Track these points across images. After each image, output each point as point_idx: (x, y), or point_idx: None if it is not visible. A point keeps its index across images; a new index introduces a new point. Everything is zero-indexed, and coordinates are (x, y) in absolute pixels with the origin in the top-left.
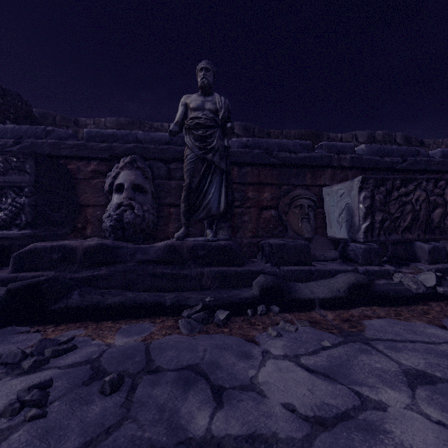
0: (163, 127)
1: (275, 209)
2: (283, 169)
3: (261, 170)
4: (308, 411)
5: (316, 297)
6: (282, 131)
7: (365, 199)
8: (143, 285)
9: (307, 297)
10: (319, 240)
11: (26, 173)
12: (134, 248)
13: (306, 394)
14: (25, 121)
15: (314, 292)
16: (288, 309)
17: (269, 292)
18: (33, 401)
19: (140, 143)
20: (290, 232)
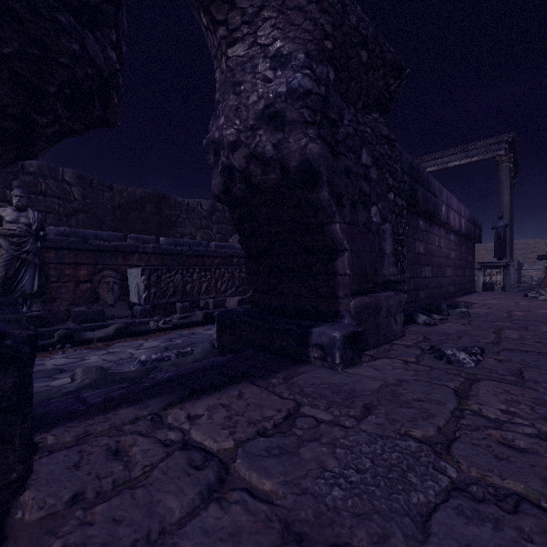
0: None
1: (91, 283)
2: (99, 253)
3: (78, 253)
4: (61, 364)
5: (96, 337)
6: (127, 187)
7: (144, 280)
8: None
9: (90, 338)
10: (121, 305)
11: None
12: None
13: (64, 362)
14: None
15: (95, 335)
16: (77, 345)
17: (65, 337)
18: None
19: None
20: (101, 300)
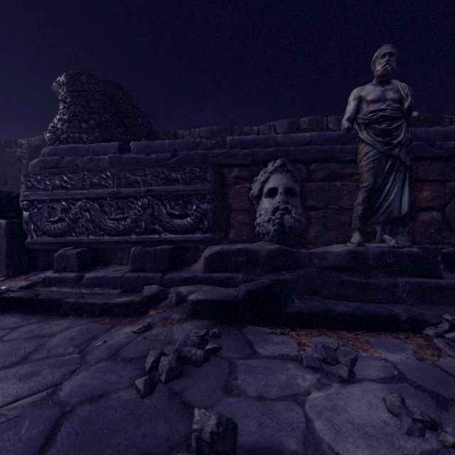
0: (252, 130)
1: (437, 210)
2: (450, 162)
3: (419, 165)
4: None
5: None
6: None
7: None
8: (329, 293)
9: None
10: None
11: (207, 181)
12: (307, 253)
13: None
14: (147, 138)
15: None
16: None
17: None
18: (429, 422)
19: (279, 146)
20: None
